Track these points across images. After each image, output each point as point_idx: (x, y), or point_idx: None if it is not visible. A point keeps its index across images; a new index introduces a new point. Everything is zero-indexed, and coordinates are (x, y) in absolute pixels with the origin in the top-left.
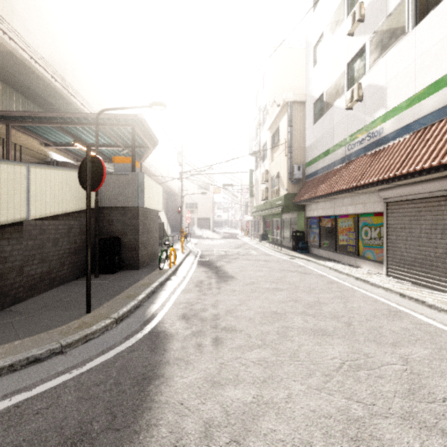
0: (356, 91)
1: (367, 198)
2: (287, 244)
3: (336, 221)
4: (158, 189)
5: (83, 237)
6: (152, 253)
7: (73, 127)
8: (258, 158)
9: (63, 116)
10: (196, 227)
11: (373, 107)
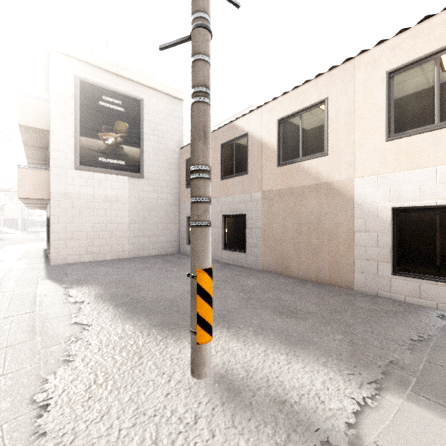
0: None
1: None
2: None
3: None
4: None
5: None
6: None
7: None
8: None
9: None
10: (3, 226)
11: None
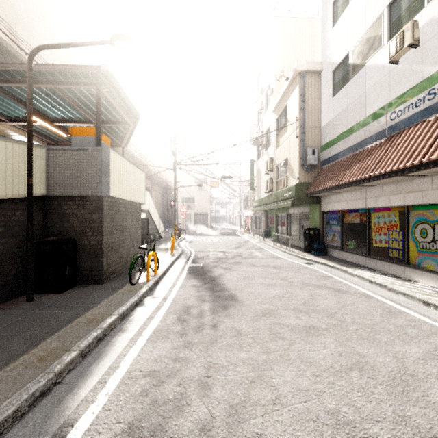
0: (410, 32)
1: (428, 182)
2: (295, 243)
3: (368, 216)
4: (138, 175)
5: (13, 240)
6: (129, 258)
7: (21, 90)
8: (261, 146)
9: None
10: (193, 223)
11: None
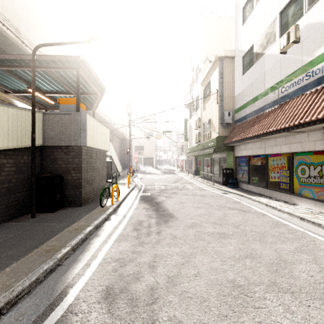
0: (293, 33)
1: (306, 136)
2: (217, 179)
3: (267, 160)
4: (105, 131)
5: (21, 176)
6: (99, 189)
7: (23, 72)
8: (192, 109)
9: (8, 57)
10: (143, 164)
11: (313, 46)
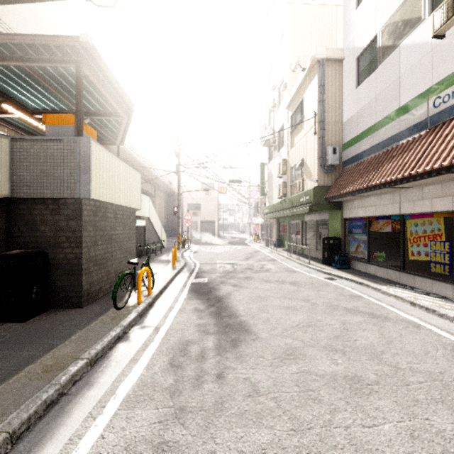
0: None
1: None
2: (312, 254)
3: (403, 224)
4: (132, 175)
5: None
6: (120, 273)
7: None
8: (273, 147)
9: None
10: (199, 231)
11: None
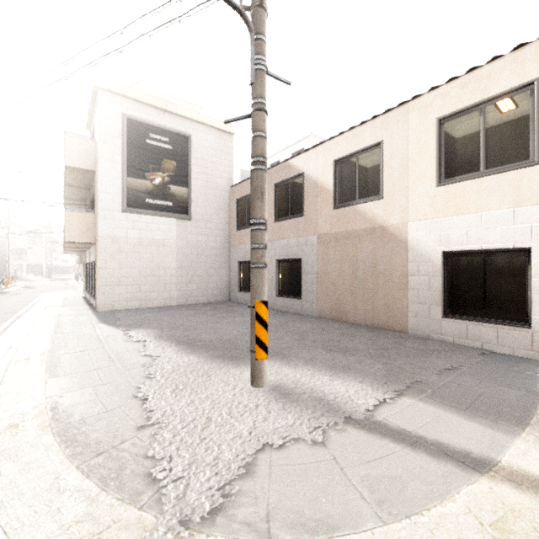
0: None
1: None
2: None
3: None
4: None
5: None
6: None
7: None
8: None
9: None
10: (26, 273)
11: None
